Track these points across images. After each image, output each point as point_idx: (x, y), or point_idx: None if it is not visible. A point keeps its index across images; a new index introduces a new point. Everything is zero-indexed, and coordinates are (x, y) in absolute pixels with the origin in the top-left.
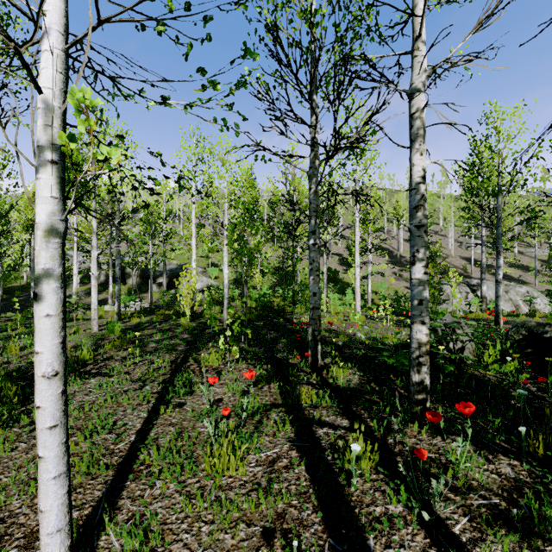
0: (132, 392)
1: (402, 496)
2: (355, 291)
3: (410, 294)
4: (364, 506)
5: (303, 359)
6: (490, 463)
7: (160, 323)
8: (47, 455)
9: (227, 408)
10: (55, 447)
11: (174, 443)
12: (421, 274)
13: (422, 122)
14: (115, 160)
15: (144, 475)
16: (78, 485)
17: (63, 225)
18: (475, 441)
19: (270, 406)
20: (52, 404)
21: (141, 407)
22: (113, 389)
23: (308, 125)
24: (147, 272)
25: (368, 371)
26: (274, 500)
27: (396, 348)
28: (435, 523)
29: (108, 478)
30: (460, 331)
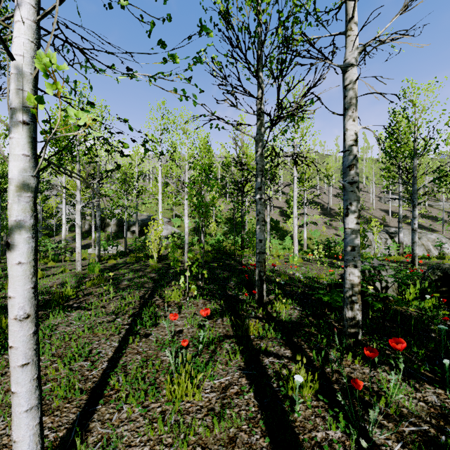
0: (106, 324)
1: (340, 422)
2: (294, 238)
3: (344, 241)
4: (306, 431)
5: (250, 295)
6: (417, 391)
7: (133, 263)
8: (19, 391)
9: (186, 340)
10: (27, 383)
11: (140, 371)
12: (353, 224)
13: (354, 92)
14: (81, 122)
15: (113, 400)
16: (55, 408)
17: (34, 181)
18: (402, 370)
19: (223, 337)
20: (23, 344)
21: (113, 337)
22: (90, 321)
23: (255, 98)
24: (122, 222)
25: (306, 306)
26: (227, 425)
27: (329, 286)
28: (372, 448)
29: (82, 402)
30: (384, 272)
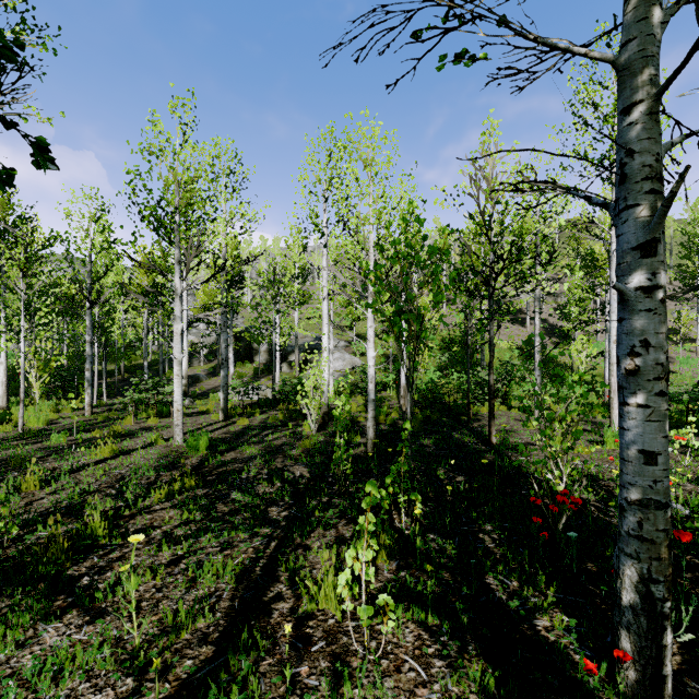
0: None
1: None
2: (611, 389)
3: None
4: None
5: (575, 618)
6: None
7: (275, 429)
8: None
9: None
10: None
11: None
12: None
13: None
14: None
15: None
16: None
17: None
18: None
19: None
20: None
21: None
22: (55, 698)
23: None
24: None
25: None
26: None
27: None
28: None
29: None
30: None
